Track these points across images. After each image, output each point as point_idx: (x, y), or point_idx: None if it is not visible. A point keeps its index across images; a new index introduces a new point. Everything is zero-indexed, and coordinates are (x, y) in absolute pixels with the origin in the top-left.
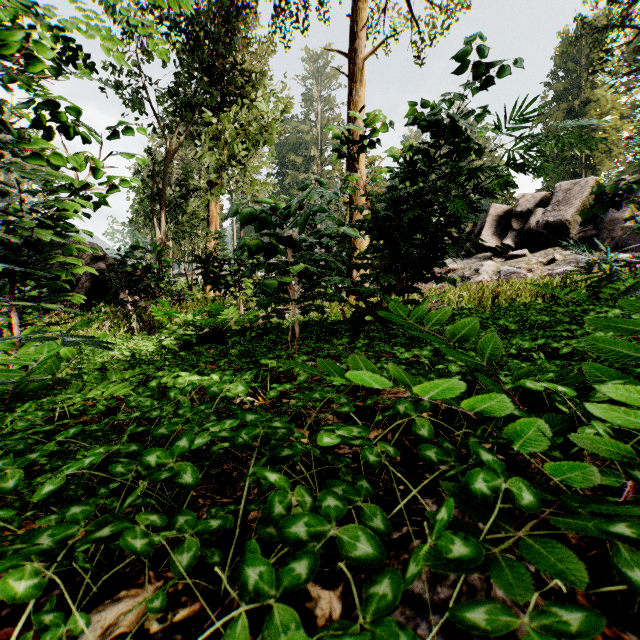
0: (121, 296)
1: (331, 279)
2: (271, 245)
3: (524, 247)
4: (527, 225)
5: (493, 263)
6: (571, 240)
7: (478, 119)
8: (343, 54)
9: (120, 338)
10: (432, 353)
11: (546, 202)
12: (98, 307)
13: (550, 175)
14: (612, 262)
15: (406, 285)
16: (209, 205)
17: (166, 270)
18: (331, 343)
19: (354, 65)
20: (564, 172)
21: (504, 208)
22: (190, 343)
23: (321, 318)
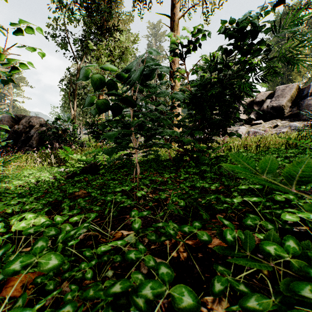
0: (54, 144)
1: (163, 131)
2: (116, 105)
3: (260, 119)
4: (262, 108)
5: (245, 127)
6: (285, 115)
7: (258, 29)
8: (168, 16)
9: (39, 169)
10: (261, 199)
11: (271, 96)
12: (41, 150)
13: (270, 84)
14: (309, 126)
15: (208, 138)
16: (99, 98)
17: (75, 130)
18: (162, 175)
19: (173, 22)
20: (277, 82)
21: (249, 99)
22: (76, 173)
23: (156, 157)
